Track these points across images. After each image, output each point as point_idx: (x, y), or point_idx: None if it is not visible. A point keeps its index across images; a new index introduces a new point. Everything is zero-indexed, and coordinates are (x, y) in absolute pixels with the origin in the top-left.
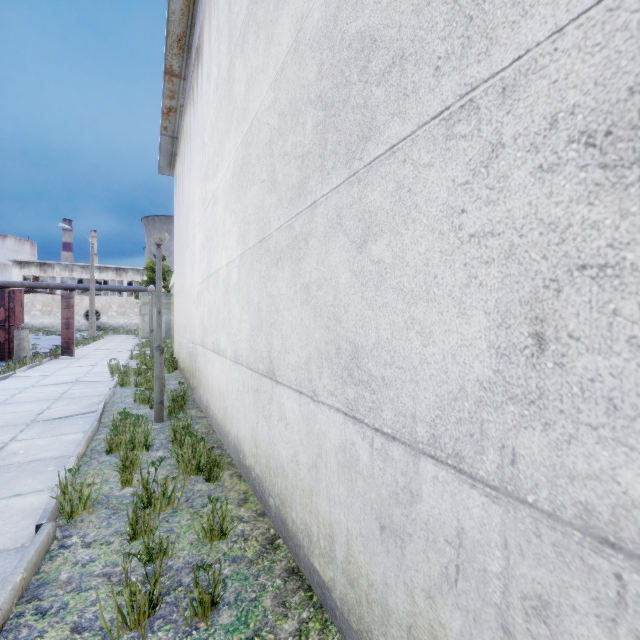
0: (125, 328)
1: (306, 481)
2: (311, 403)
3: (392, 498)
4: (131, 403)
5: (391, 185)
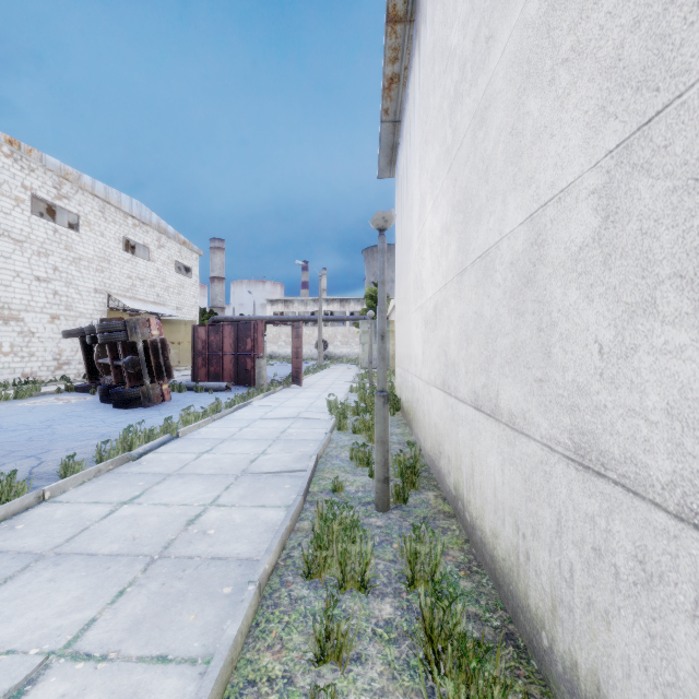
0: (347, 357)
1: None
2: None
3: None
4: (347, 460)
5: None
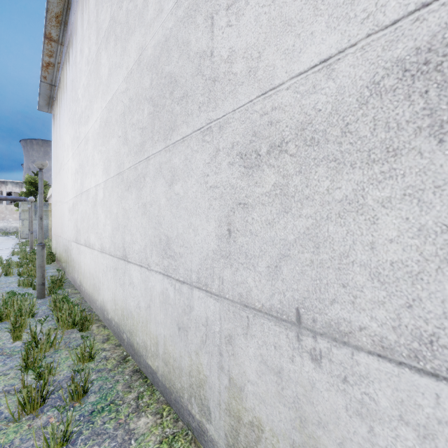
0: (4, 230)
1: (144, 317)
2: (147, 271)
3: (183, 312)
4: (15, 287)
5: (183, 157)
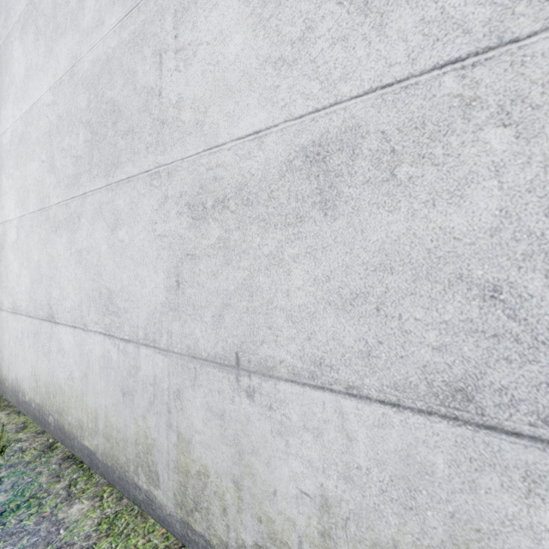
0: None
1: (79, 389)
2: (83, 333)
3: (129, 375)
4: None
5: (128, 199)
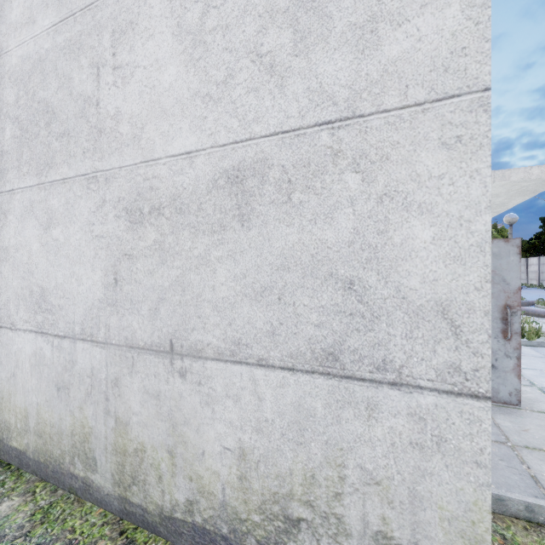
0: None
1: (5, 390)
2: (10, 332)
3: (64, 370)
4: None
5: (63, 199)
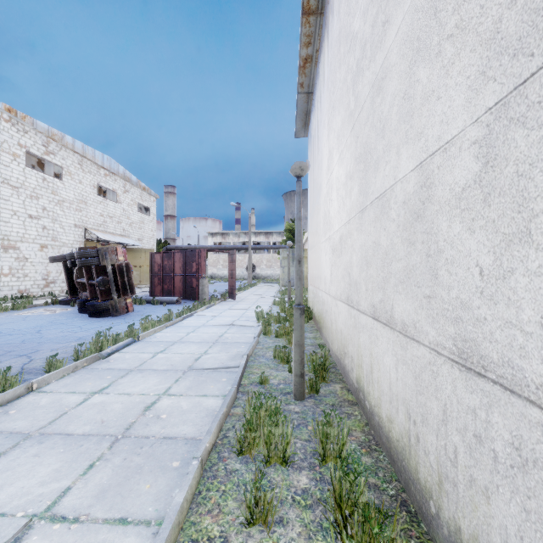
0: (271, 277)
1: None
2: None
3: None
4: (271, 359)
5: None
